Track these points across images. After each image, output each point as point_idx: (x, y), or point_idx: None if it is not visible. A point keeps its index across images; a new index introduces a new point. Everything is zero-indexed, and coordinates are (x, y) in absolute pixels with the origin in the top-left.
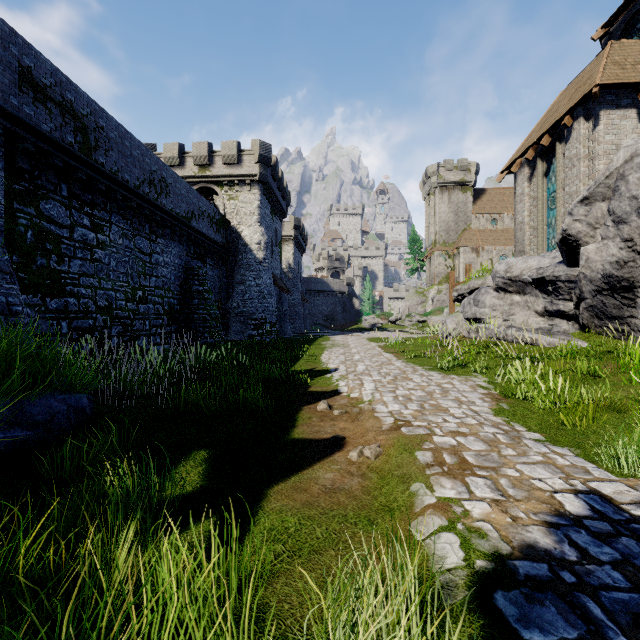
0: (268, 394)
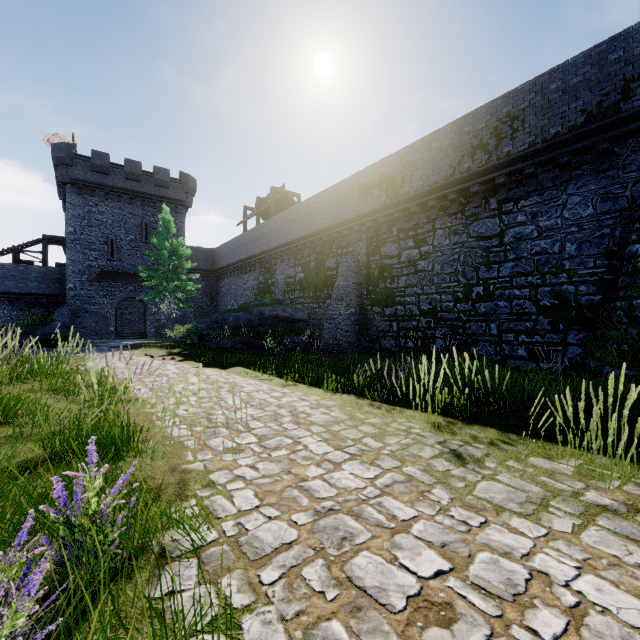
0: (211, 359)
